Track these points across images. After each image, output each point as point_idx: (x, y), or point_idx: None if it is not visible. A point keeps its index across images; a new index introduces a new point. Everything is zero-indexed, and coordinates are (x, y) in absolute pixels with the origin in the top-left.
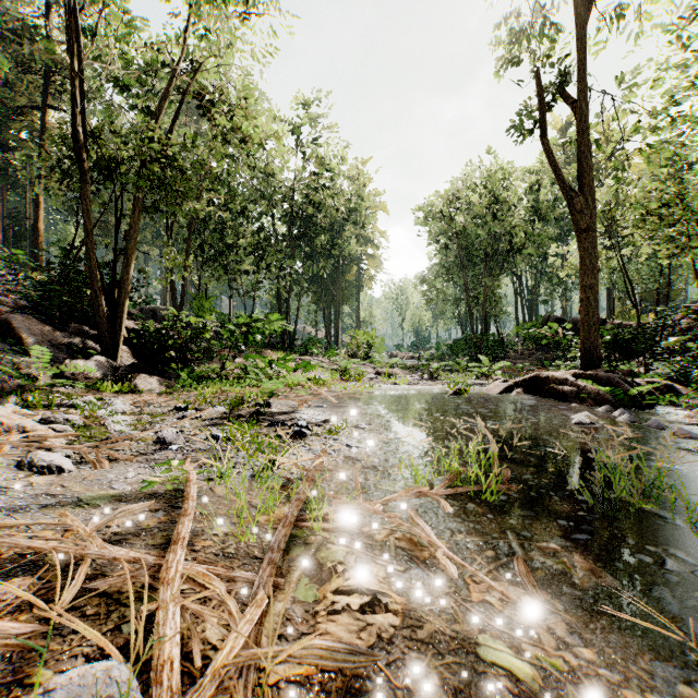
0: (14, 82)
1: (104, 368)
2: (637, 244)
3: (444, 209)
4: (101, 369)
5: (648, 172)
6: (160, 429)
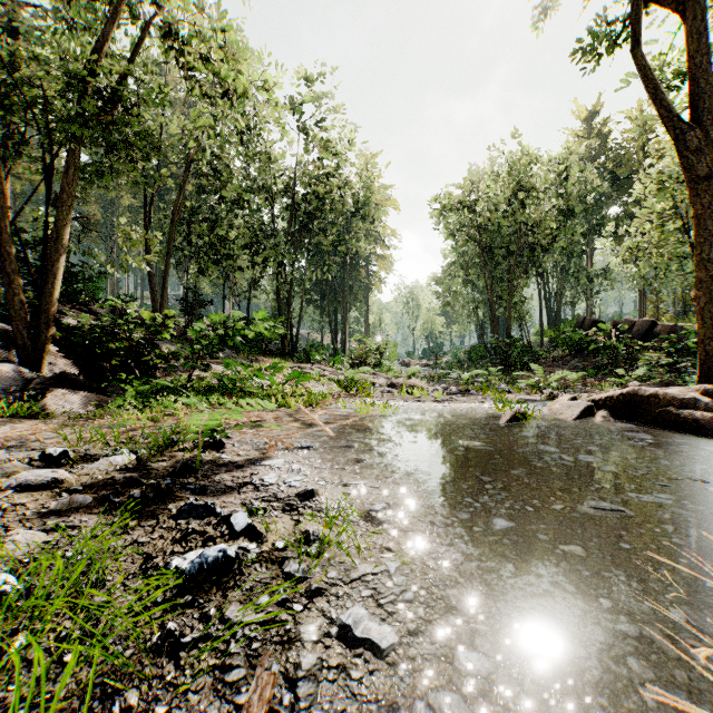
0: None
1: (10, 380)
2: None
3: (464, 198)
4: (5, 381)
5: None
6: None
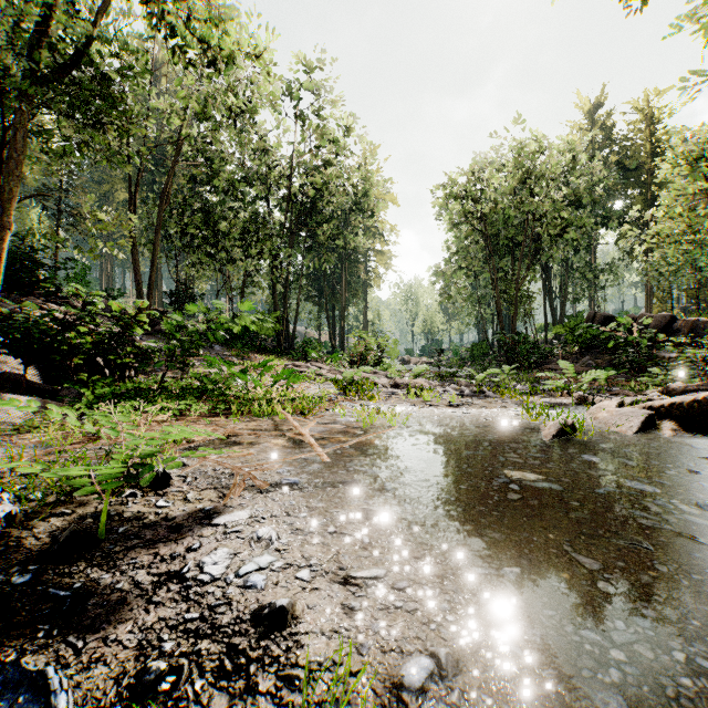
0: None
1: None
2: None
3: (468, 187)
4: None
5: None
6: None
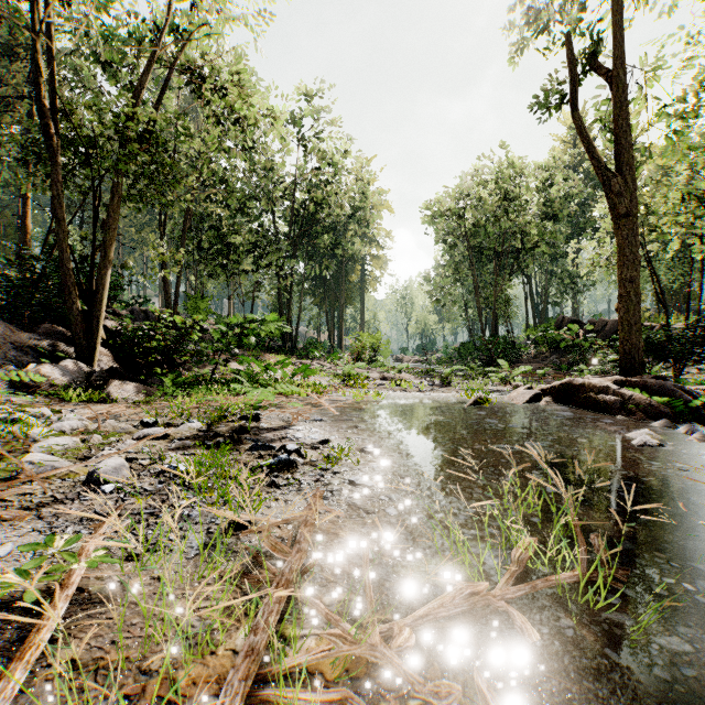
0: (5, 75)
1: (75, 373)
2: (667, 238)
3: (453, 206)
4: (72, 374)
5: (684, 156)
6: (88, 463)
